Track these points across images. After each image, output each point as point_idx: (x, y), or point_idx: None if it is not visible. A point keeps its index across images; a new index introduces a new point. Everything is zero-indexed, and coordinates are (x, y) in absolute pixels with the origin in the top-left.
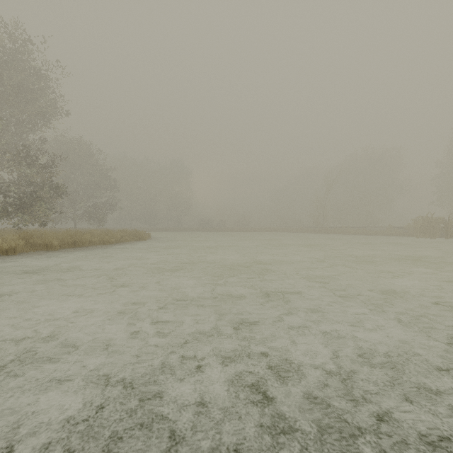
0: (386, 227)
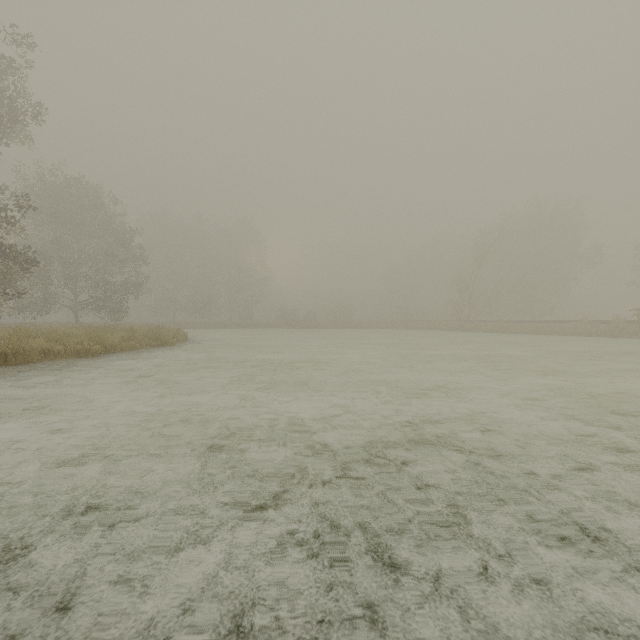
0: (578, 322)
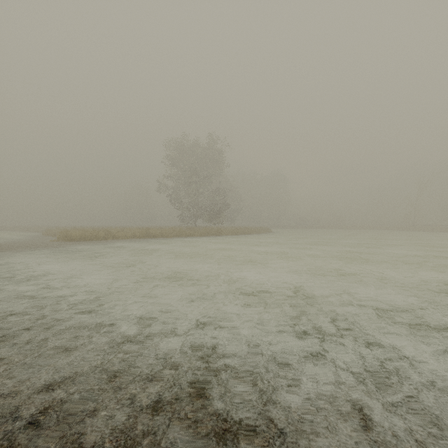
0: None
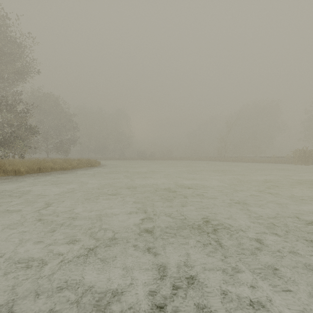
0: (271, 157)
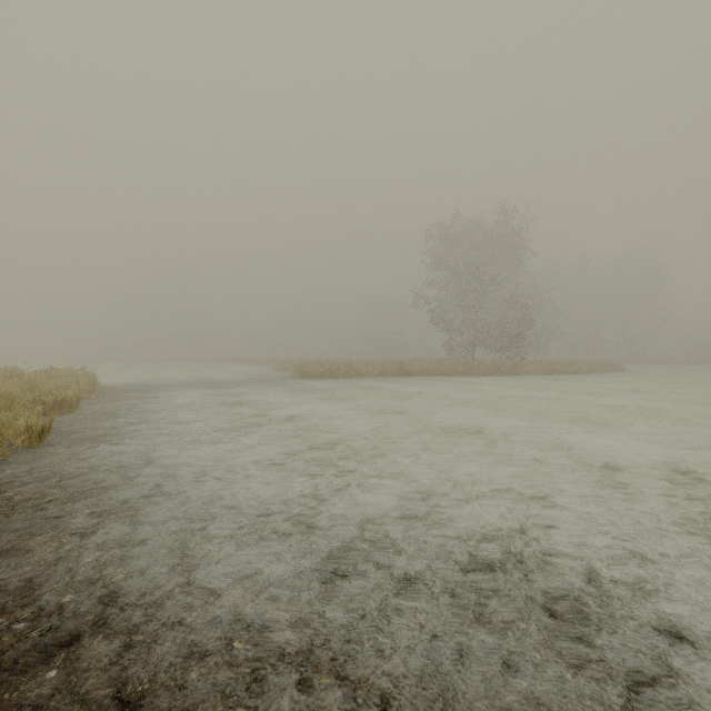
0: None
